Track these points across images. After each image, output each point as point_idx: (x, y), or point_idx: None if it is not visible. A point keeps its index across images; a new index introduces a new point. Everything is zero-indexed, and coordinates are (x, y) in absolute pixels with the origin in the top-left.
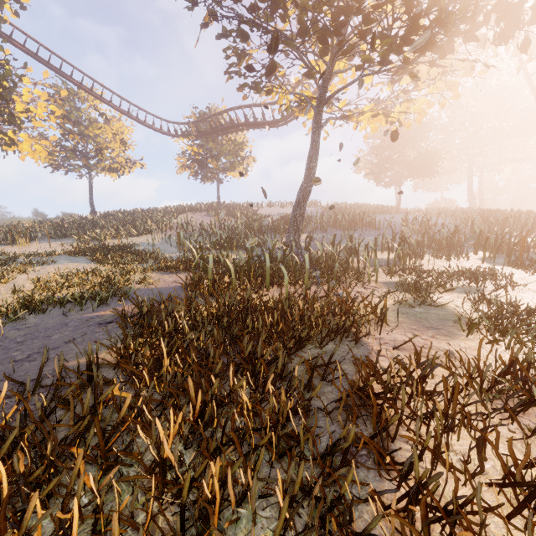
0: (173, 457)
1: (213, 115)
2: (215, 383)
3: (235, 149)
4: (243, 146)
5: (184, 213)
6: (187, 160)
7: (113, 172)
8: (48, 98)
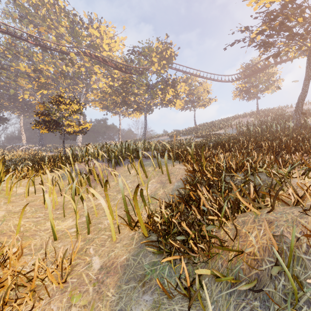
0: (246, 141)
1: (254, 65)
2: (252, 138)
3: (268, 77)
4: (274, 74)
5: (236, 119)
6: (238, 92)
7: (203, 106)
8: (185, 85)
